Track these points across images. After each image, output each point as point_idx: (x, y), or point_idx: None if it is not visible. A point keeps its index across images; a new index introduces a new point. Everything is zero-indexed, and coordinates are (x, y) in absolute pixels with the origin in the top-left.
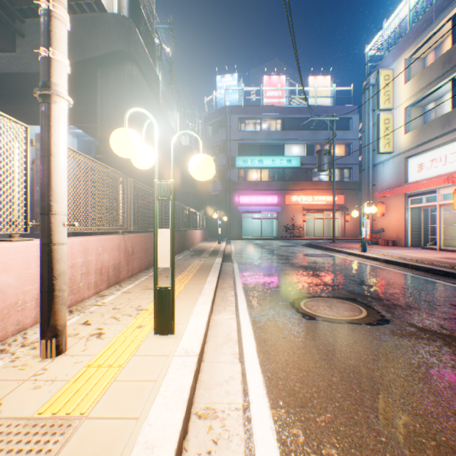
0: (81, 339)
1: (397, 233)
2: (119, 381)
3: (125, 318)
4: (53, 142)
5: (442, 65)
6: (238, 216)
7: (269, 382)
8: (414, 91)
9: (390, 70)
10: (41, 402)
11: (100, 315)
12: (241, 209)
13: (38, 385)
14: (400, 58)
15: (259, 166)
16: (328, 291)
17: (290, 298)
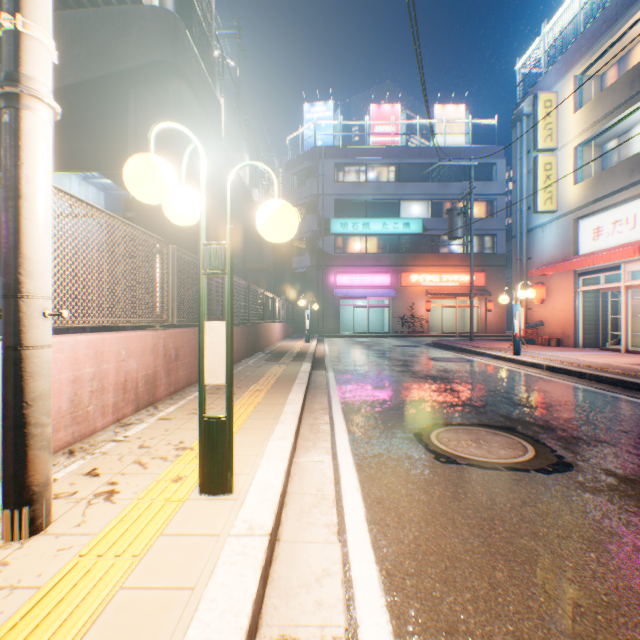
0: (78, 503)
1: (564, 327)
2: (128, 590)
3: (155, 463)
4: (24, 175)
5: (630, 84)
6: (334, 304)
7: (390, 581)
8: (588, 123)
9: (553, 94)
10: None
11: (117, 458)
12: (338, 293)
13: None
14: (568, 75)
15: (364, 232)
16: (471, 416)
17: (414, 426)
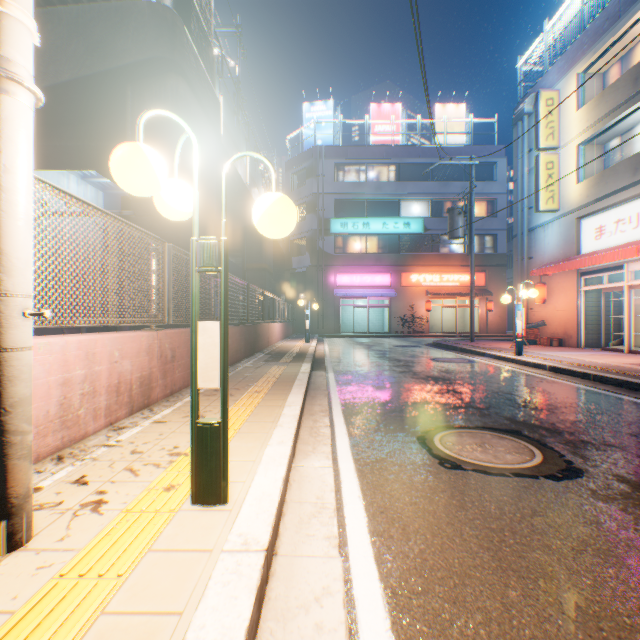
0: (63, 514)
1: (566, 327)
2: (110, 615)
3: (147, 470)
4: (2, 165)
5: (634, 81)
6: (334, 304)
7: (395, 601)
8: (590, 121)
9: (555, 92)
10: None
11: (108, 464)
12: (338, 293)
13: None
14: (570, 73)
15: (364, 231)
16: (475, 418)
17: (417, 429)
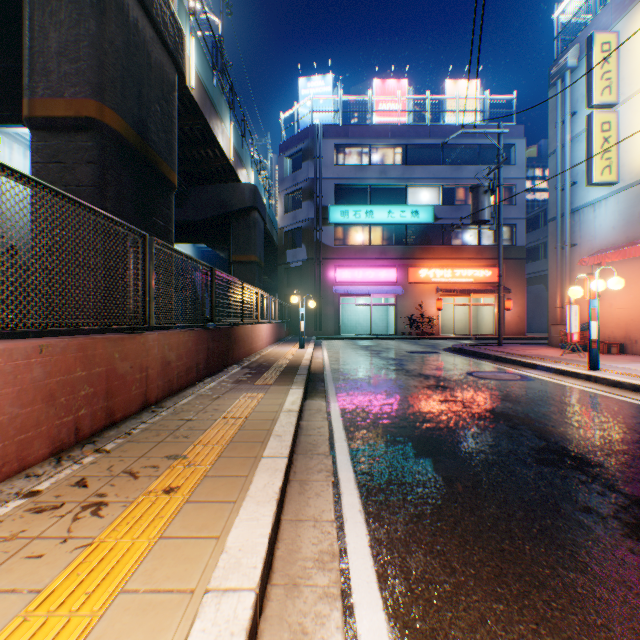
0: None
1: (628, 330)
2: None
3: None
4: None
5: None
6: (333, 302)
7: None
8: None
9: (613, 34)
10: None
11: None
12: (338, 289)
13: None
14: (635, 7)
15: (367, 221)
16: None
17: None
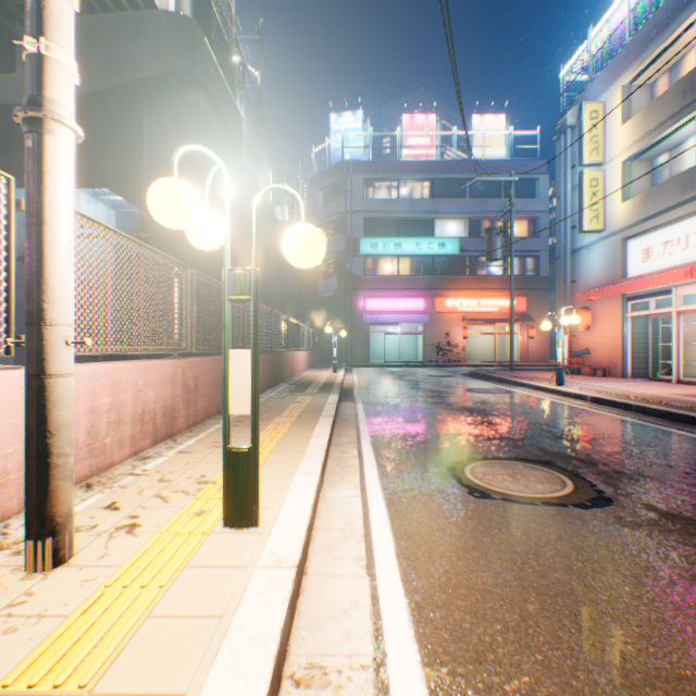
0: (100, 536)
1: (611, 356)
2: (156, 618)
3: (177, 497)
4: (48, 201)
5: (682, 94)
6: (363, 331)
7: (419, 613)
8: (637, 136)
9: (600, 104)
10: (12, 661)
11: (137, 492)
12: (368, 318)
13: (13, 625)
14: (615, 84)
15: (396, 253)
16: (509, 450)
17: (448, 460)
